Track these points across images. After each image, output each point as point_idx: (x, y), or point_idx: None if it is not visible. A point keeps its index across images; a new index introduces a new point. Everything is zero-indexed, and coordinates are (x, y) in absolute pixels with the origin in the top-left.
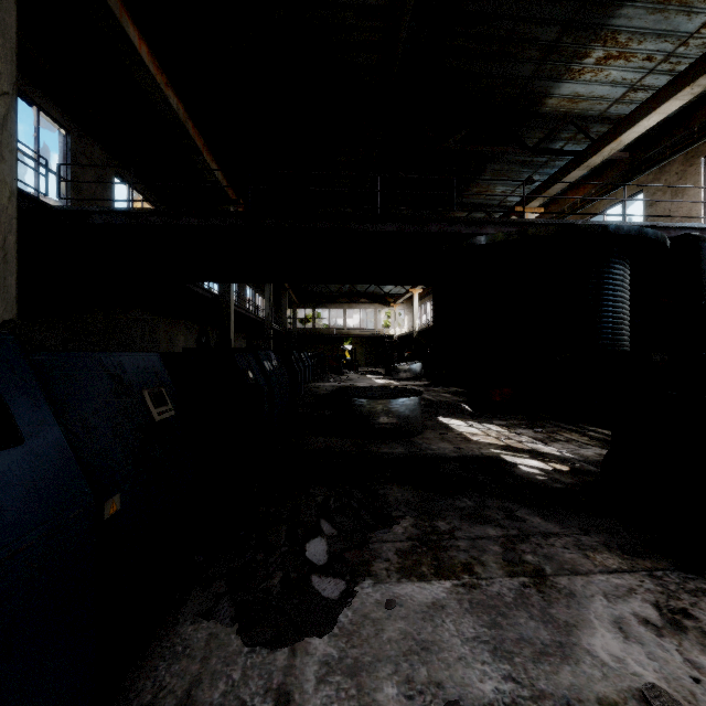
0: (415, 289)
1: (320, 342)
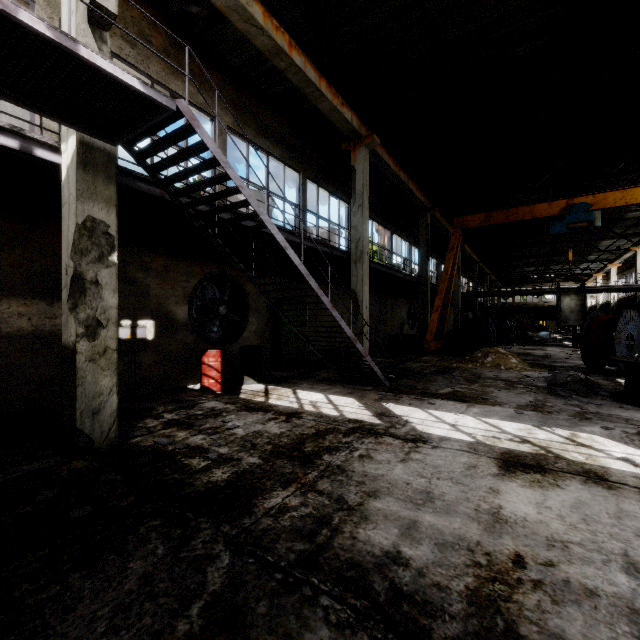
0: (598, 274)
1: (518, 312)
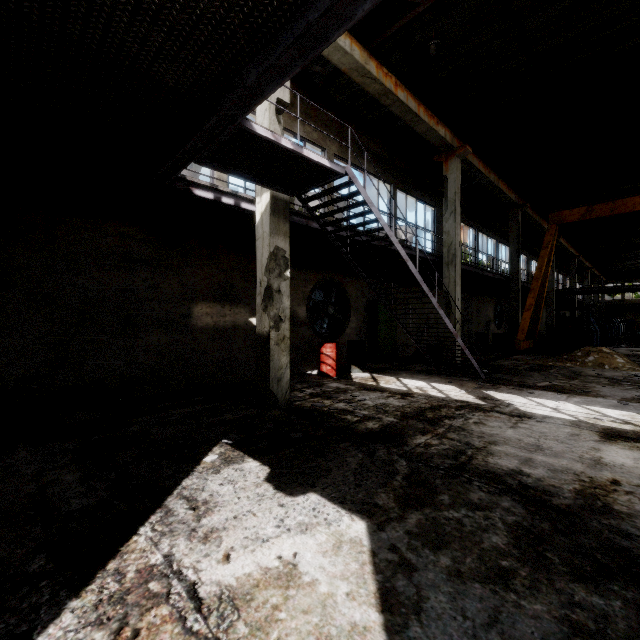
0: None
1: (629, 310)
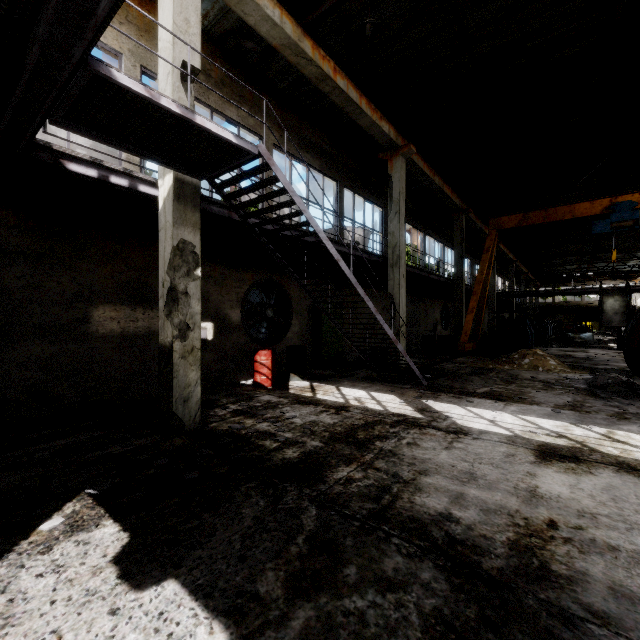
0: None
1: (559, 312)
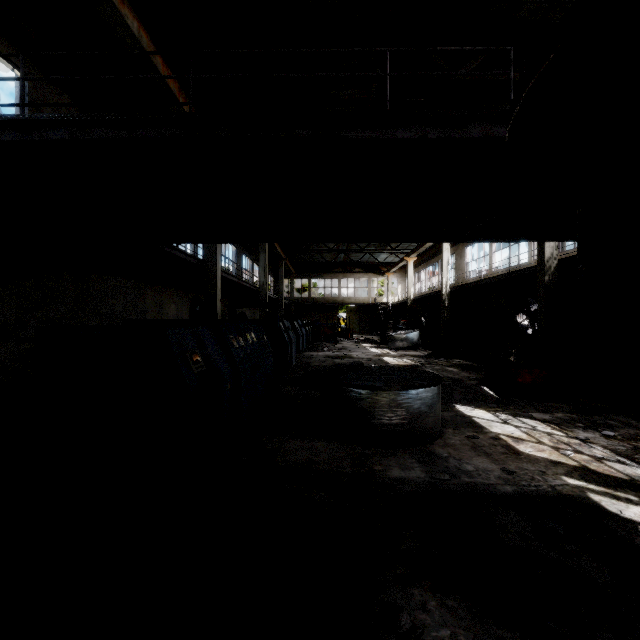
0: (409, 257)
1: (316, 310)
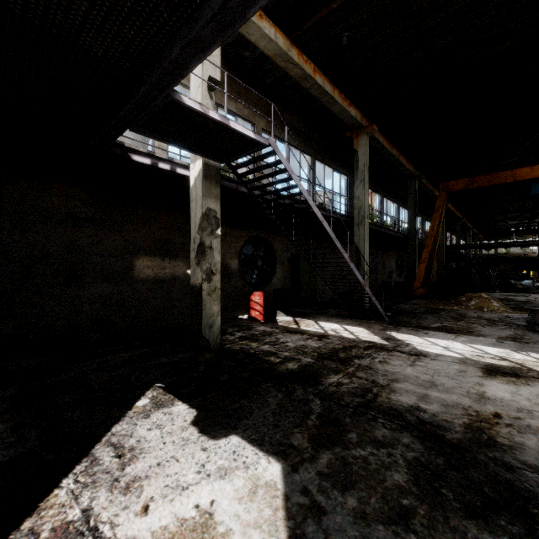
0: None
1: (501, 262)
